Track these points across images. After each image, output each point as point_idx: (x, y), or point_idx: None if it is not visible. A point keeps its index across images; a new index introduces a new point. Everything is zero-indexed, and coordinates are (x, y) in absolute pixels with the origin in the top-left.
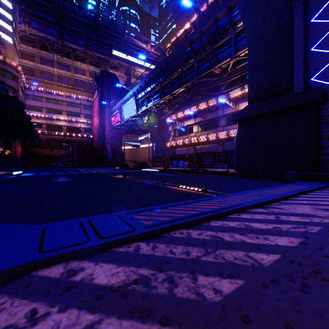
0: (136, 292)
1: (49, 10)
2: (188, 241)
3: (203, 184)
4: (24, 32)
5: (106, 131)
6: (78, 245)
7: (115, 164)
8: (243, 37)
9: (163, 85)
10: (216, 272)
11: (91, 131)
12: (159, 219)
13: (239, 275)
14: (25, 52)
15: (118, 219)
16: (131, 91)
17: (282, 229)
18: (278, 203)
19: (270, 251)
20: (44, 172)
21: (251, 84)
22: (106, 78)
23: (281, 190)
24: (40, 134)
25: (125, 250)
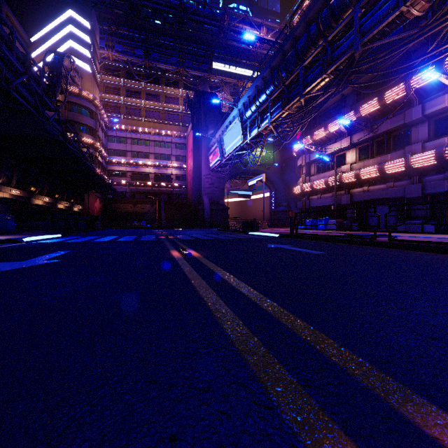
0: None
1: (118, 4)
2: None
3: None
4: (108, 59)
5: (202, 176)
6: None
7: (214, 223)
8: None
9: (288, 83)
10: None
11: (184, 179)
12: None
13: None
14: (109, 85)
15: None
16: (235, 109)
17: None
18: None
19: None
20: (87, 237)
21: None
22: (202, 101)
23: None
24: (124, 186)
25: None
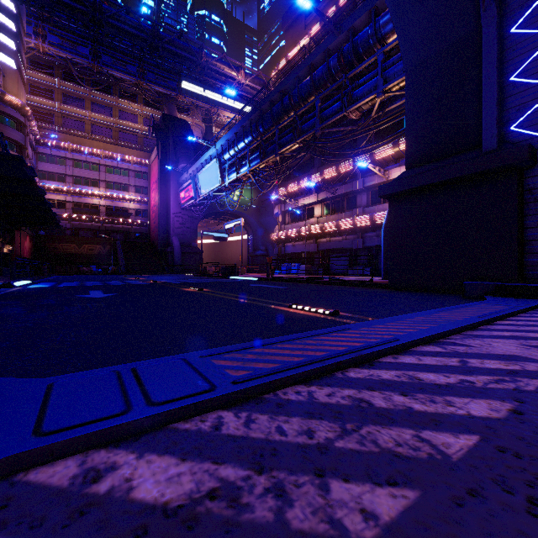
0: (213, 518)
1: (76, 14)
2: (311, 409)
3: (332, 302)
4: (36, 50)
5: (171, 214)
6: (108, 420)
7: (186, 268)
8: (397, 59)
9: (265, 138)
10: (365, 473)
11: (146, 215)
12: (258, 366)
13: (407, 479)
14: (37, 84)
15: (185, 366)
16: (212, 149)
17: (476, 384)
18: (462, 336)
19: (460, 428)
20: (67, 283)
21: (411, 136)
22: (172, 128)
23: (465, 314)
24: (62, 220)
25: (195, 426)
